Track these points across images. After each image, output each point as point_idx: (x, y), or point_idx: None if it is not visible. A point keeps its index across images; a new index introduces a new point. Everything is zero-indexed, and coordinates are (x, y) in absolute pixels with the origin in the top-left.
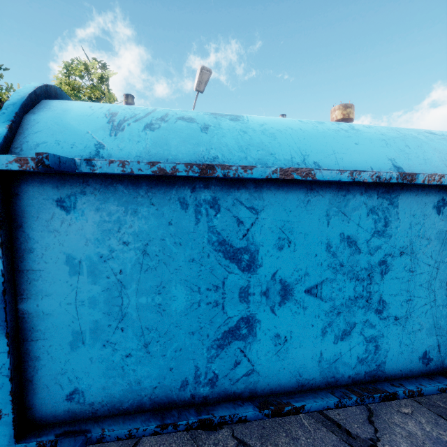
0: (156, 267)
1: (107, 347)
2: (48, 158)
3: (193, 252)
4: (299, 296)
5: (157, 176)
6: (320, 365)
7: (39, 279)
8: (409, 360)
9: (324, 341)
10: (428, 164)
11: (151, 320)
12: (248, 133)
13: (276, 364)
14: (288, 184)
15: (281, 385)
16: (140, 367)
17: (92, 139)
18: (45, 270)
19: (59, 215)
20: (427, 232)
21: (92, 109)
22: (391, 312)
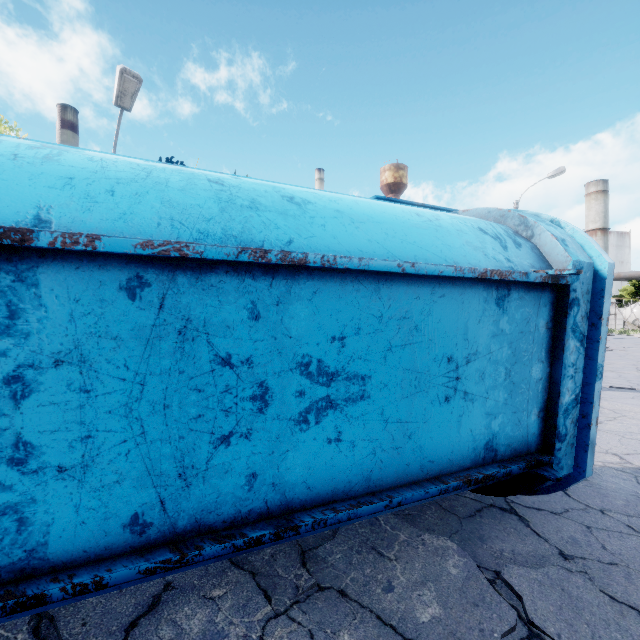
0: None
1: None
2: None
3: None
4: None
5: None
6: None
7: None
8: (102, 531)
9: None
10: (122, 221)
11: None
12: None
13: None
14: None
15: None
16: None
17: None
18: None
19: None
20: (113, 327)
21: None
22: (48, 460)
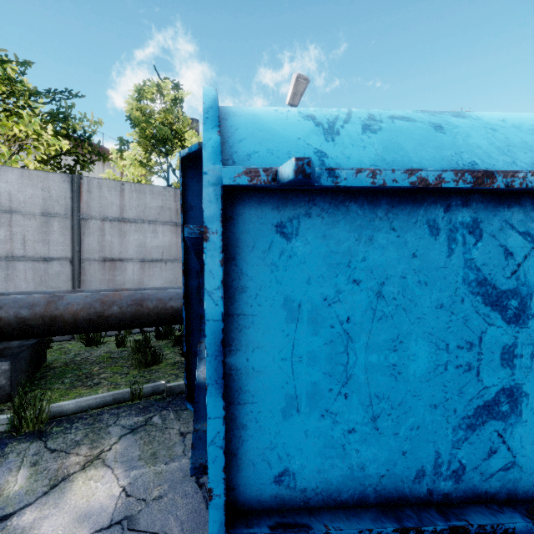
0: (393, 315)
1: (325, 418)
2: (310, 164)
3: (442, 295)
4: None
5: (408, 190)
6: None
7: (250, 326)
8: None
9: None
10: None
11: (383, 385)
12: (499, 131)
13: None
14: None
15: None
16: (364, 446)
17: (307, 146)
18: (258, 315)
19: (278, 244)
20: None
21: (280, 112)
22: None
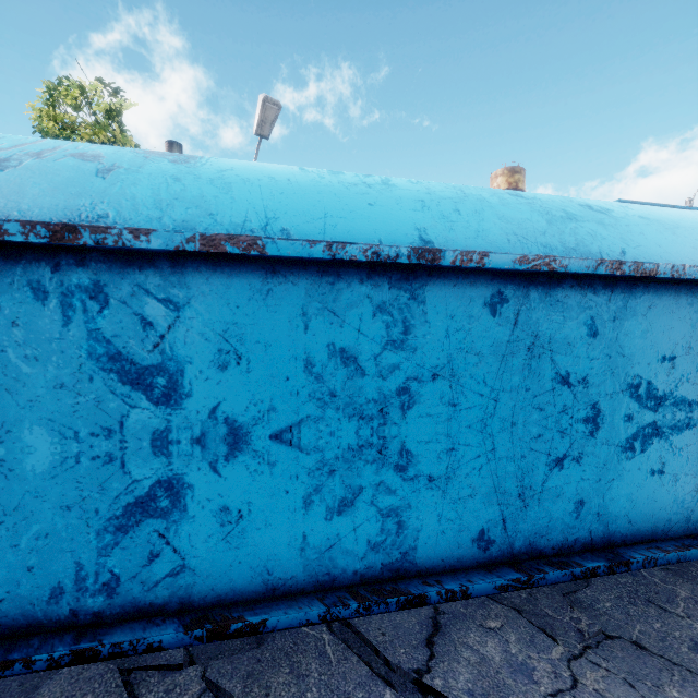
0: None
1: None
2: None
3: (62, 372)
4: (261, 445)
5: None
6: (303, 555)
7: None
8: (456, 543)
9: (309, 517)
10: (480, 238)
11: None
12: (184, 181)
13: (226, 555)
14: (232, 262)
15: (237, 589)
16: None
17: None
18: None
19: None
20: (476, 343)
21: None
22: (422, 469)
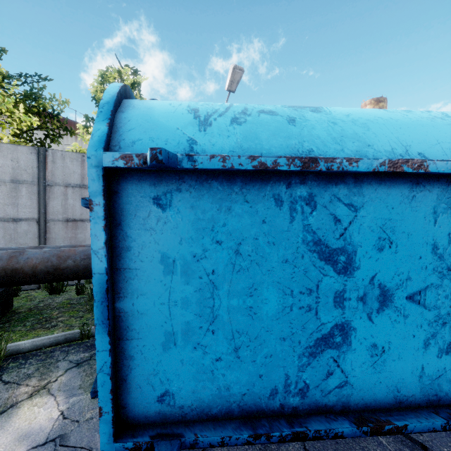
0: (249, 268)
1: (197, 349)
2: (161, 153)
3: (287, 252)
4: (399, 303)
5: (255, 171)
6: (420, 381)
7: (135, 277)
8: None
9: (426, 354)
10: None
11: (242, 323)
12: (338, 124)
13: (372, 377)
14: (391, 177)
15: (377, 400)
16: (229, 371)
17: (183, 135)
18: (141, 269)
19: (155, 213)
20: None
21: (173, 106)
22: None
